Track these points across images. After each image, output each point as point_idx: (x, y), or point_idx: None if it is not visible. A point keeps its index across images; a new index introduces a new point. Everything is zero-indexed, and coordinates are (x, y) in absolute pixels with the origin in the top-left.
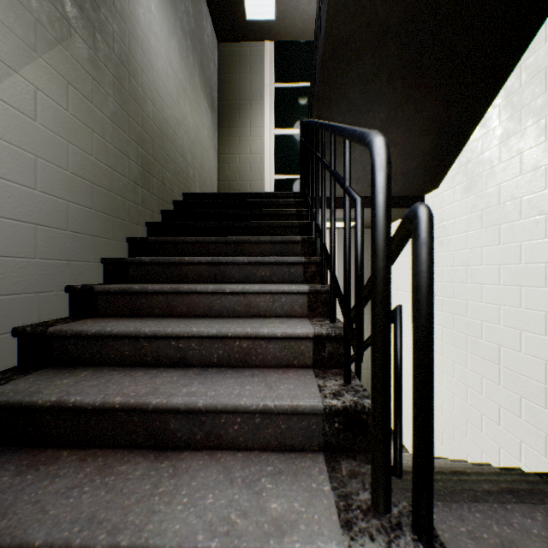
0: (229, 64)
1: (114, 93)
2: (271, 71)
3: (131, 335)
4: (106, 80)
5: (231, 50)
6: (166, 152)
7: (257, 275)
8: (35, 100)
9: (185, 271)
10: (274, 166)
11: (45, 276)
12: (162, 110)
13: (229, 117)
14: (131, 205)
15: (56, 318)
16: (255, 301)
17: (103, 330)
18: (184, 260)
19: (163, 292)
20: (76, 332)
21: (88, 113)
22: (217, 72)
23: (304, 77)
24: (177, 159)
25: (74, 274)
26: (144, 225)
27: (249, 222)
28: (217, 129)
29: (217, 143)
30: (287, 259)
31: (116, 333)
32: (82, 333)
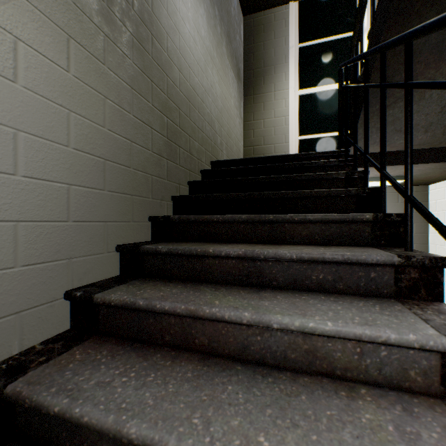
0: (253, 34)
1: (133, 55)
2: (296, 32)
3: (107, 433)
4: (123, 39)
5: (255, 20)
6: (193, 121)
7: (311, 278)
8: (14, 54)
9: (209, 265)
10: (298, 127)
11: (32, 287)
12: (189, 78)
13: (253, 85)
14: (154, 179)
15: (49, 336)
16: (324, 348)
17: (68, 412)
18: (207, 252)
19: (176, 314)
20: (35, 404)
21: (99, 76)
22: (242, 44)
23: (331, 30)
24: (205, 128)
25: (79, 273)
26: (169, 199)
27: (286, 191)
28: (242, 98)
29: (242, 111)
30: (364, 258)
31: (85, 423)
32: (42, 408)
